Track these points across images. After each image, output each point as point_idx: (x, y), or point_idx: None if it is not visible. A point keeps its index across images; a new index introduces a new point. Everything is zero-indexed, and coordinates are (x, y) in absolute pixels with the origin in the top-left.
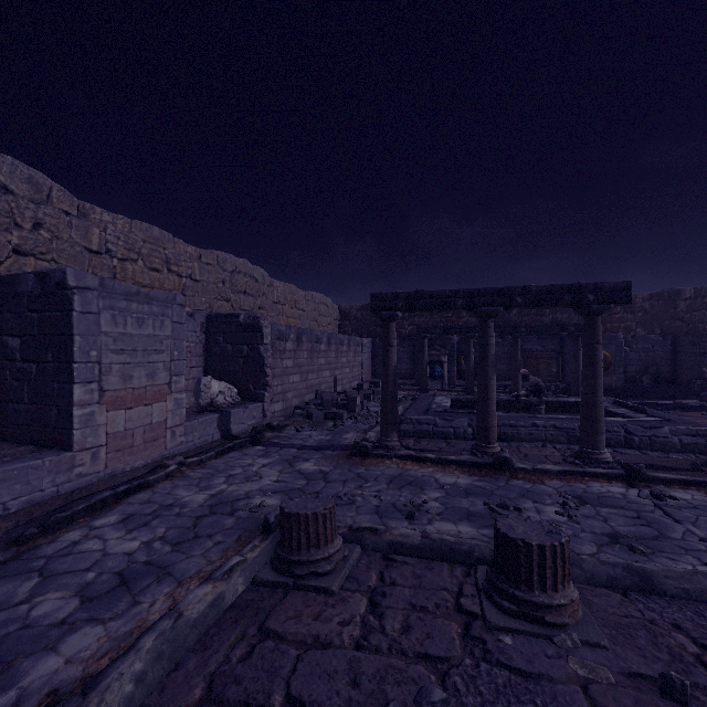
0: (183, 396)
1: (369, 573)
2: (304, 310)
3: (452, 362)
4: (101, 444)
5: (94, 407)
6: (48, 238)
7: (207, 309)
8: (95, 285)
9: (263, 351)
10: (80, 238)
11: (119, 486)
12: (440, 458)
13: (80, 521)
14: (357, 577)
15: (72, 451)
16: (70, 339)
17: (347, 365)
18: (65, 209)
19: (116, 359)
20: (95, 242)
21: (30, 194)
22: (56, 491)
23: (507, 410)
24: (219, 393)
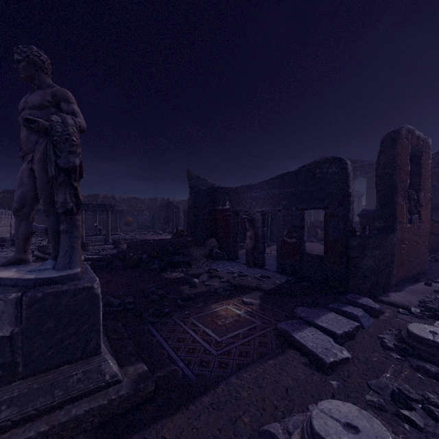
0: None
1: None
2: None
3: None
4: None
5: None
6: None
7: None
8: None
9: None
10: None
11: None
12: None
13: None
14: None
15: None
16: None
17: (5, 225)
18: None
19: None
20: None
21: None
22: None
23: None
24: None
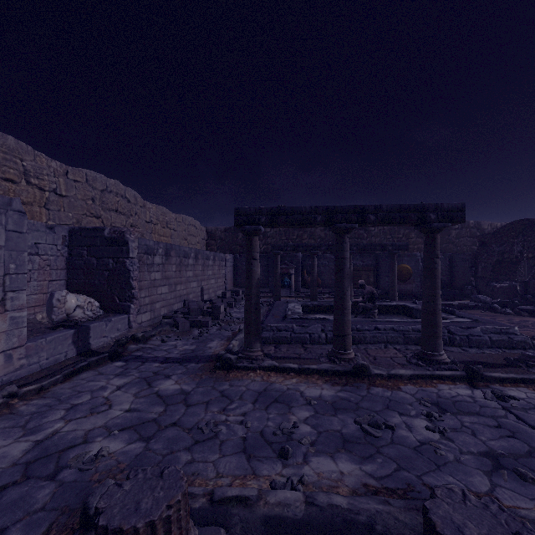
0: (24, 313)
1: None
2: (175, 230)
3: (298, 274)
4: None
5: None
6: None
7: (74, 224)
8: None
9: (129, 265)
10: None
11: None
12: (302, 368)
13: None
14: None
15: None
16: None
17: (213, 276)
18: None
19: None
20: None
21: None
22: None
23: None
24: (77, 308)
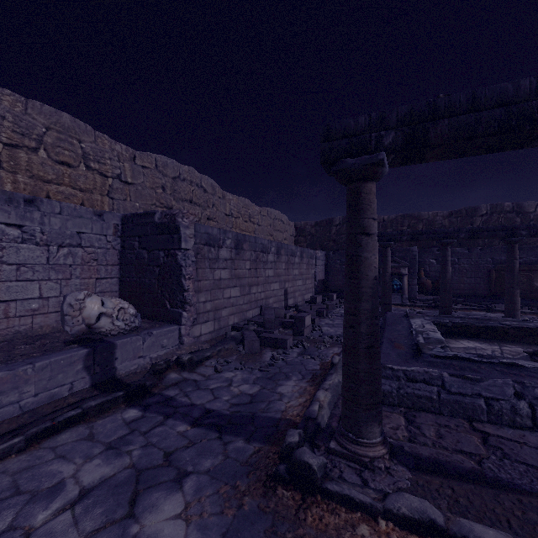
0: None
1: None
2: (259, 225)
3: (412, 275)
4: None
5: None
6: None
7: None
8: None
9: (181, 258)
10: None
11: None
12: None
13: None
14: None
15: None
16: None
17: (299, 277)
18: None
19: None
20: None
21: None
22: None
23: (520, 341)
24: (102, 316)
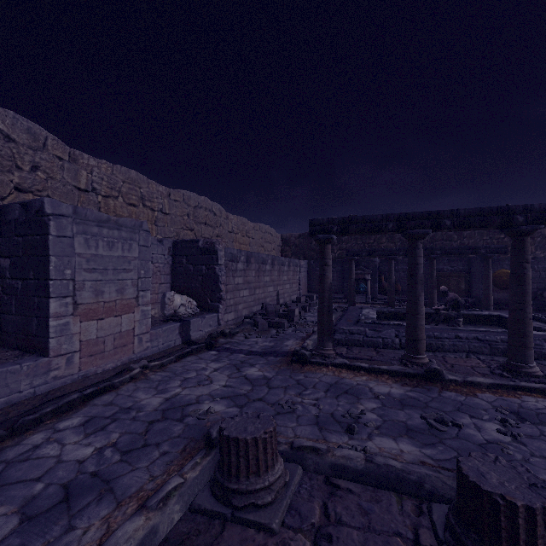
0: (149, 308)
1: (312, 504)
2: (253, 238)
3: (374, 280)
4: (75, 350)
5: (69, 318)
6: (43, 178)
7: (174, 237)
8: (69, 213)
9: (218, 271)
10: (70, 178)
11: (87, 389)
12: (372, 368)
13: (47, 423)
14: (299, 508)
15: (48, 356)
16: (46, 259)
17: (287, 282)
18: (58, 155)
19: (89, 277)
20: (83, 182)
21: (29, 142)
22: (33, 392)
23: (426, 321)
24: (181, 305)
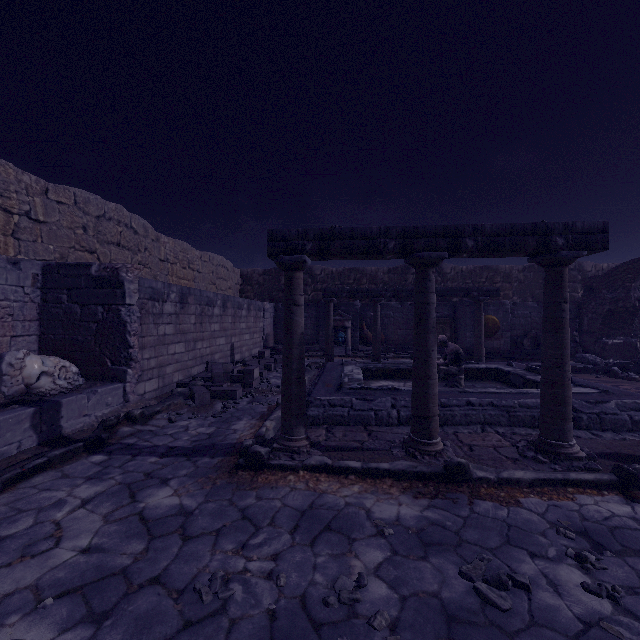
0: None
1: None
2: (199, 272)
3: (355, 328)
4: None
5: None
6: None
7: (56, 260)
8: None
9: (125, 314)
10: None
11: None
12: (368, 469)
13: None
14: None
15: None
16: None
17: (247, 331)
18: None
19: None
20: None
21: None
22: None
23: None
24: (42, 375)
